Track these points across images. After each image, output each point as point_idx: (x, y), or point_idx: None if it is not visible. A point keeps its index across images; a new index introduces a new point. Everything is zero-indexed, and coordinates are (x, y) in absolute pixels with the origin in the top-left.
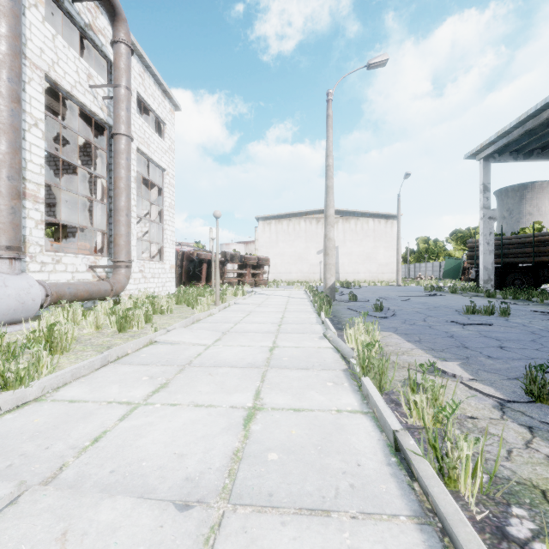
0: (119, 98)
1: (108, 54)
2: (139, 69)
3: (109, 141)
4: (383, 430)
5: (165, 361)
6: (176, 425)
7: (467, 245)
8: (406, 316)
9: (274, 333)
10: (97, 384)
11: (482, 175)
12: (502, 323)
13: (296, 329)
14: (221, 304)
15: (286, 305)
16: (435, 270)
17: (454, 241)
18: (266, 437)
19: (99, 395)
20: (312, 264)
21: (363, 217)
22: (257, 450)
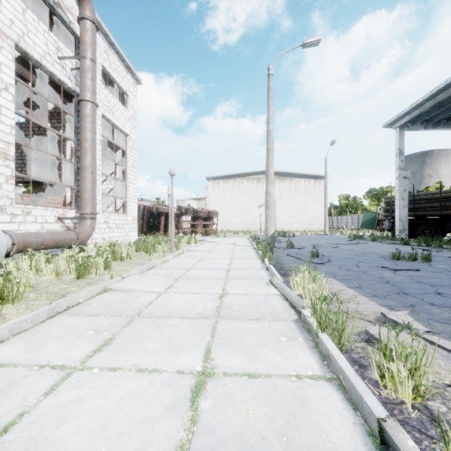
0: (85, 68)
1: (76, 30)
2: (104, 46)
3: (77, 108)
4: (357, 407)
5: (114, 311)
6: (110, 401)
7: (384, 201)
8: (340, 262)
9: (223, 279)
10: (36, 341)
11: (398, 141)
12: (427, 269)
13: (243, 275)
14: (176, 251)
15: (232, 252)
16: (354, 222)
17: (369, 198)
18: (217, 420)
19: (33, 357)
20: (254, 217)
21: (296, 177)
22: (207, 446)
